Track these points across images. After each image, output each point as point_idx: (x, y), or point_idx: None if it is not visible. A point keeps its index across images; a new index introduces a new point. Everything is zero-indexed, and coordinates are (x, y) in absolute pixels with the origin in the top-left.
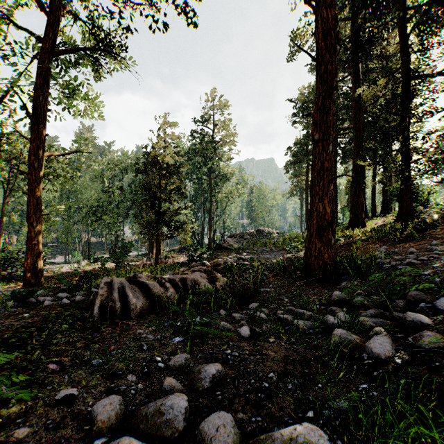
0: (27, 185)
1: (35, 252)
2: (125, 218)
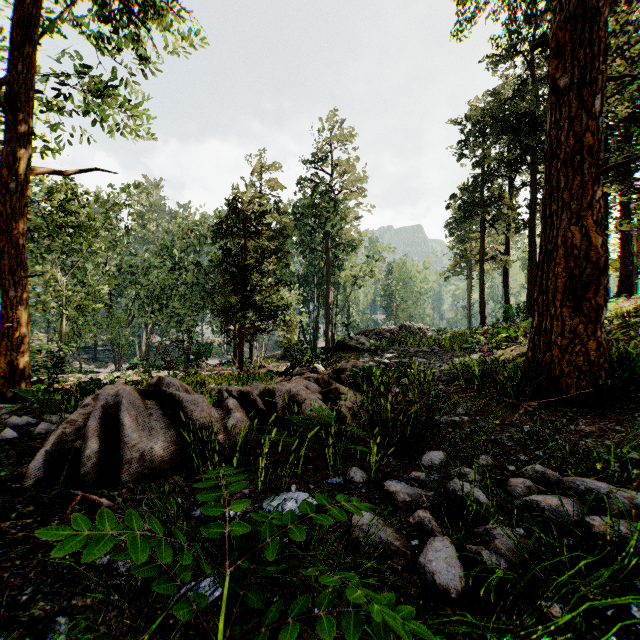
0: (59, 257)
1: (16, 343)
2: (202, 309)
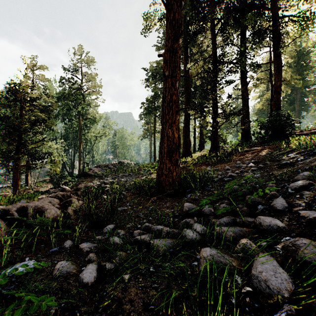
0: None
1: None
2: None
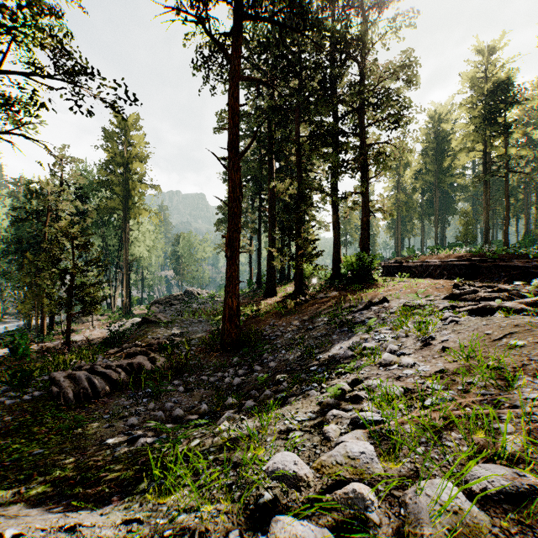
0: None
1: None
2: None
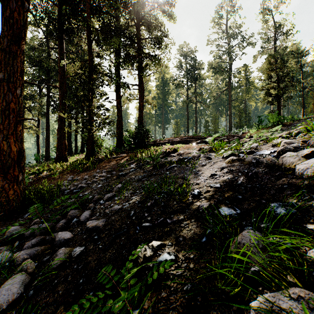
0: None
1: None
2: None
